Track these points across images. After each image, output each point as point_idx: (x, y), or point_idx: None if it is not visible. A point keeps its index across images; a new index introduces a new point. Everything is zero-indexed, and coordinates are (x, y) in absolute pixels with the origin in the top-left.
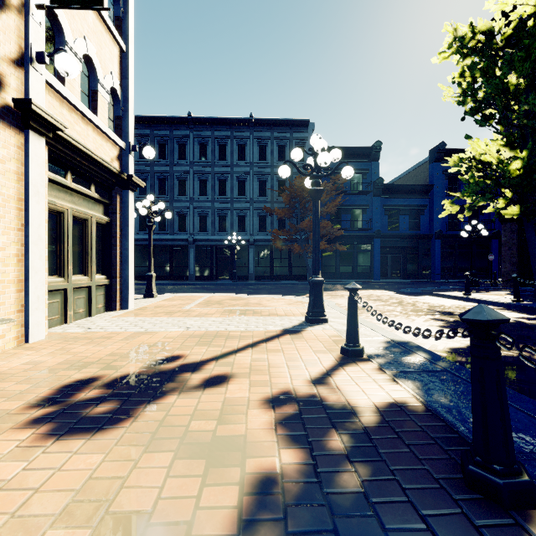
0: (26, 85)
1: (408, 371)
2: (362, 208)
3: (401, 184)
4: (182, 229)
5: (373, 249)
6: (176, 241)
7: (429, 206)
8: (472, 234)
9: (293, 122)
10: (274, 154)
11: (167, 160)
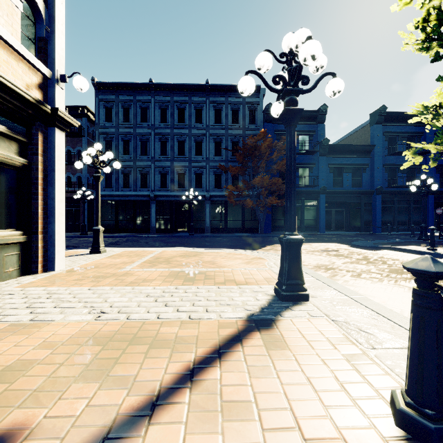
0: None
1: None
2: (309, 166)
3: (345, 144)
4: (145, 185)
5: (319, 204)
6: (138, 197)
7: (370, 165)
8: (422, 189)
9: None
10: (228, 117)
11: (131, 123)
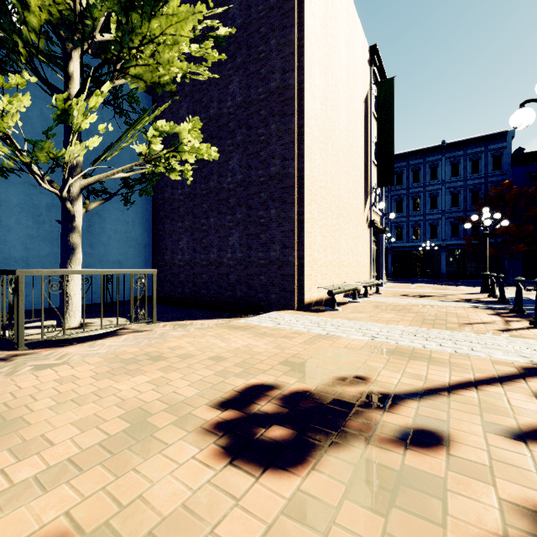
0: (370, 214)
1: (509, 299)
2: None
3: None
4: None
5: None
6: None
7: None
8: None
9: (488, 137)
10: (466, 169)
11: None
